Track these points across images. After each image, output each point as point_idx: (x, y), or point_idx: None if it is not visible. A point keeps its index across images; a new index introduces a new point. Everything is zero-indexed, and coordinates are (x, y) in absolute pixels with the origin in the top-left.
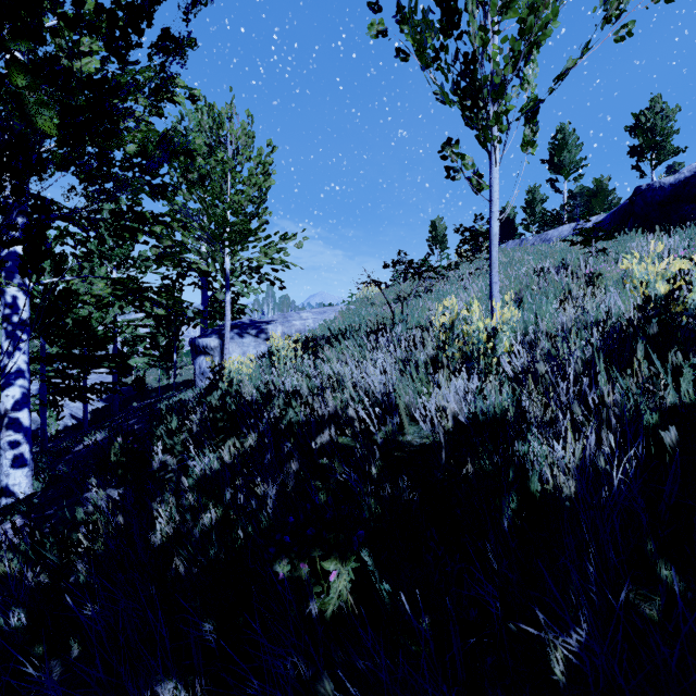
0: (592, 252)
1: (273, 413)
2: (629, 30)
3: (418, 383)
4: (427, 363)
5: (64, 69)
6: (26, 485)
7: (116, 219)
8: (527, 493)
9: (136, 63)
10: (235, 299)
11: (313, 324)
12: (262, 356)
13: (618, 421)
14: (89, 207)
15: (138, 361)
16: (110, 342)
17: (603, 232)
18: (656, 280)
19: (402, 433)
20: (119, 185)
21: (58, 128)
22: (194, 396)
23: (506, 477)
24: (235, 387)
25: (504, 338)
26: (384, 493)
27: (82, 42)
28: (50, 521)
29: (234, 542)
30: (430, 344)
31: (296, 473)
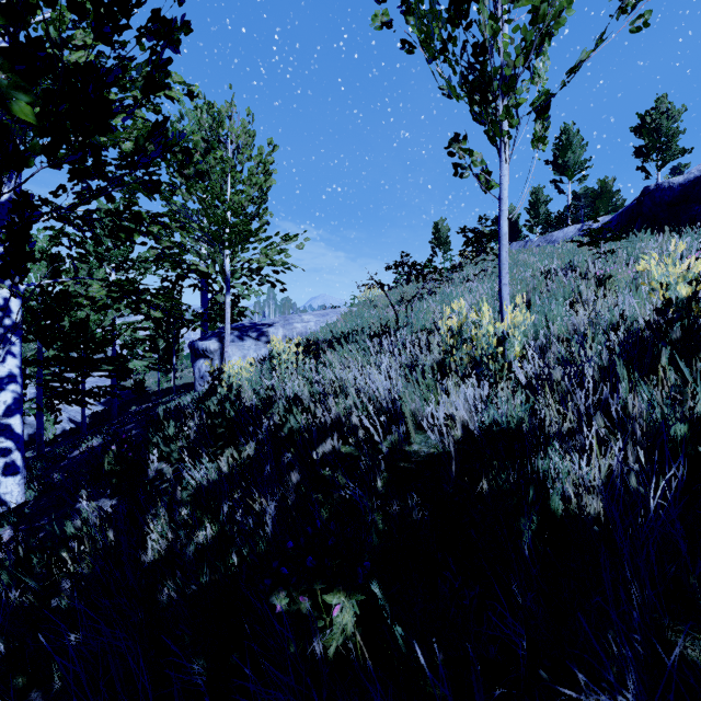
0: (600, 254)
1: (273, 420)
2: (645, 21)
3: (424, 389)
4: (434, 368)
5: (49, 55)
6: (18, 494)
7: (113, 219)
8: (548, 512)
9: (133, 59)
10: (235, 301)
11: (315, 327)
12: (263, 359)
13: (640, 432)
14: (77, 203)
15: (137, 364)
16: (108, 344)
17: (611, 232)
18: (677, 281)
19: (409, 442)
20: (109, 181)
21: (38, 117)
22: (192, 401)
23: (527, 498)
24: (234, 392)
25: (515, 343)
26: (391, 510)
27: (75, 35)
28: (40, 533)
29: (228, 570)
30: (436, 348)
31: (297, 485)
